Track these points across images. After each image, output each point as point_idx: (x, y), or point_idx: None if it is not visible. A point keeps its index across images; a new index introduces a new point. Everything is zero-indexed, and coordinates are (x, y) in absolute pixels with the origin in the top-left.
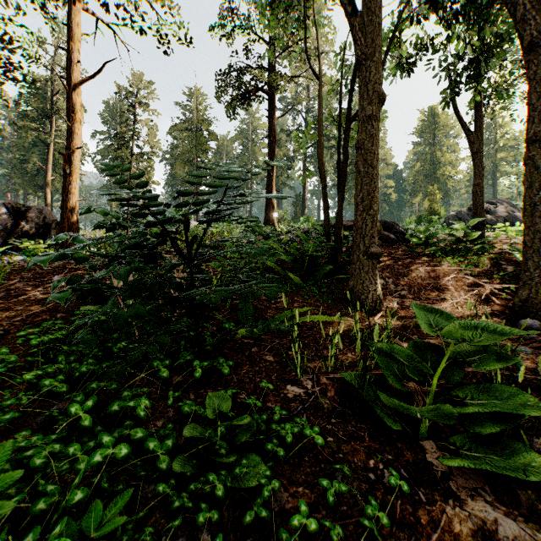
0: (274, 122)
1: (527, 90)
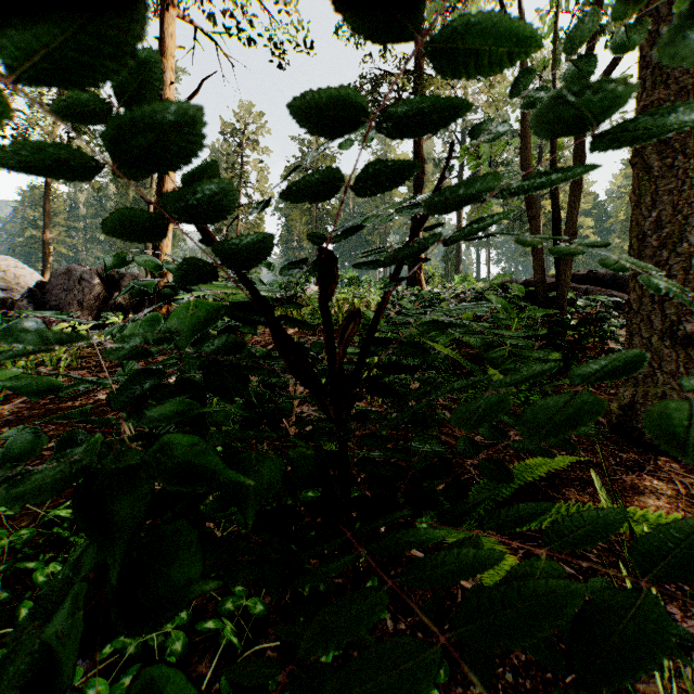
0: (421, 145)
1: None
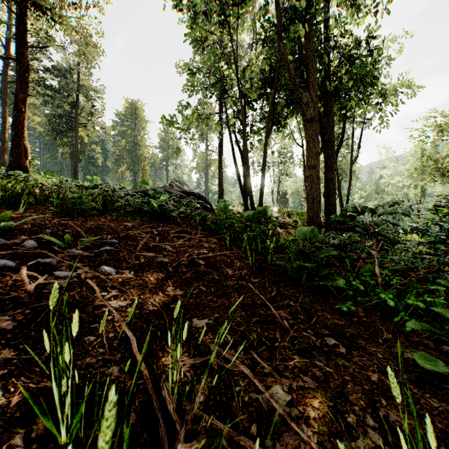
0: (27, 48)
1: (324, 158)
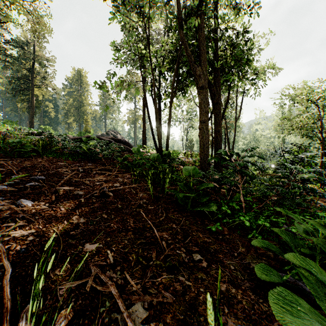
0: None
1: (214, 116)
